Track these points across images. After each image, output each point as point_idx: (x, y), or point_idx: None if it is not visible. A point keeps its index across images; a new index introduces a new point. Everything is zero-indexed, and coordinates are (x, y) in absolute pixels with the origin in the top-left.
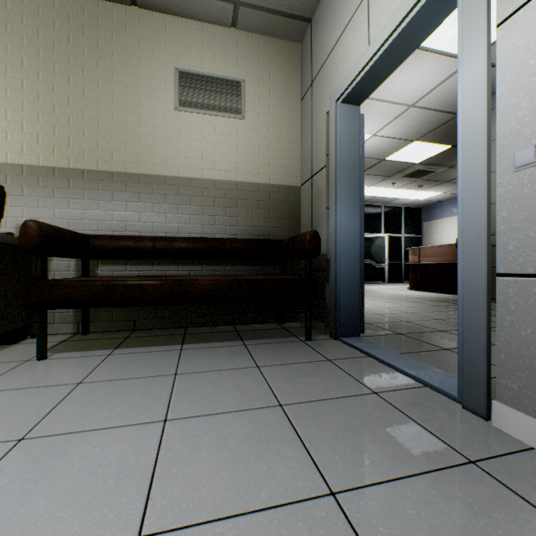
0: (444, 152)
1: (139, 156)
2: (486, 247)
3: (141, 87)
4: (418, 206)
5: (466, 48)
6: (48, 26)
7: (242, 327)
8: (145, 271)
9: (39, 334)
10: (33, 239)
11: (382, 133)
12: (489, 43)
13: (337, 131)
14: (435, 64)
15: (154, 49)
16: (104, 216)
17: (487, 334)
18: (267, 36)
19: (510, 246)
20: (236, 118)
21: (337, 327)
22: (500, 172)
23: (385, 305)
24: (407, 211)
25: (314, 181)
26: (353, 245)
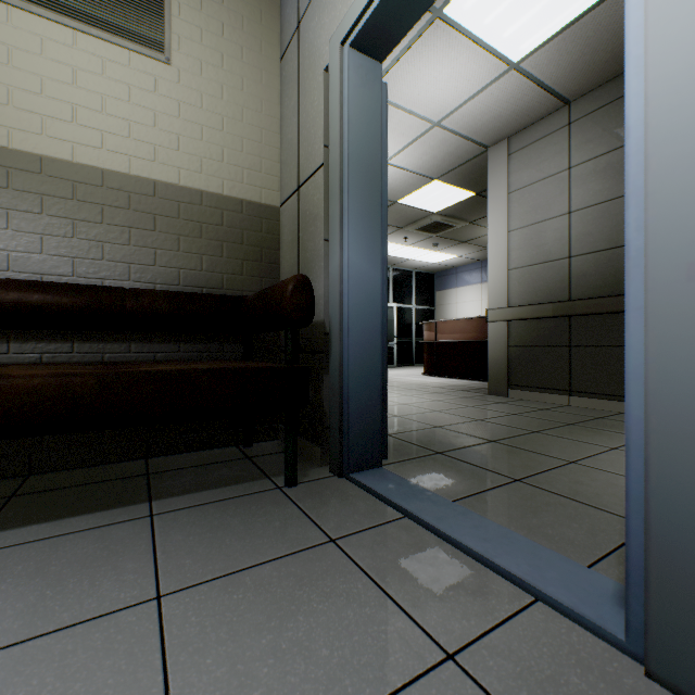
0: (467, 200)
1: None
2: None
3: None
4: (431, 271)
5: None
6: None
7: (164, 461)
8: None
9: None
10: None
11: (396, 161)
12: None
13: (343, 99)
14: (472, 62)
15: None
16: None
17: None
18: None
19: None
20: (153, 57)
21: (343, 453)
22: None
23: (403, 399)
24: (419, 277)
25: (303, 194)
26: (372, 307)
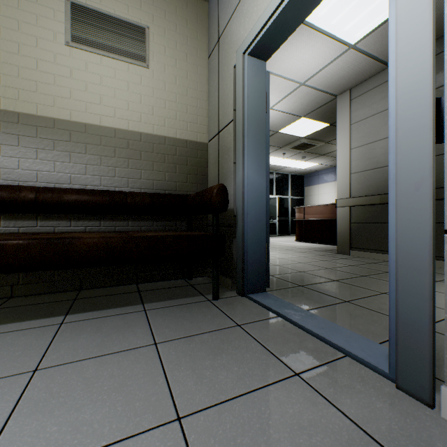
0: (323, 129)
1: (18, 91)
2: (431, 198)
3: (20, 11)
4: (301, 174)
5: None
6: None
7: (146, 285)
8: (26, 227)
9: None
10: None
11: (277, 107)
12: None
13: (244, 84)
14: (324, 46)
15: None
16: None
17: (433, 303)
18: None
19: None
20: (140, 65)
21: (244, 283)
22: None
23: (281, 256)
24: (293, 178)
25: (221, 136)
26: (260, 201)
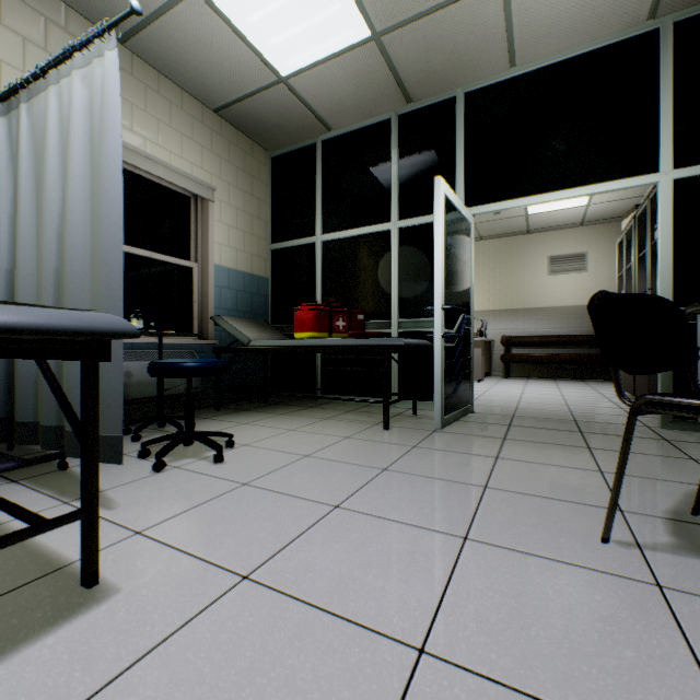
0: None
1: (530, 300)
2: None
3: (530, 269)
4: None
5: None
6: (493, 254)
7: (585, 380)
8: (532, 351)
9: (505, 371)
10: (505, 341)
11: None
12: None
13: None
14: None
15: (537, 250)
16: (514, 328)
17: None
18: (602, 224)
19: None
20: (582, 273)
21: None
22: None
23: None
24: None
25: None
26: None
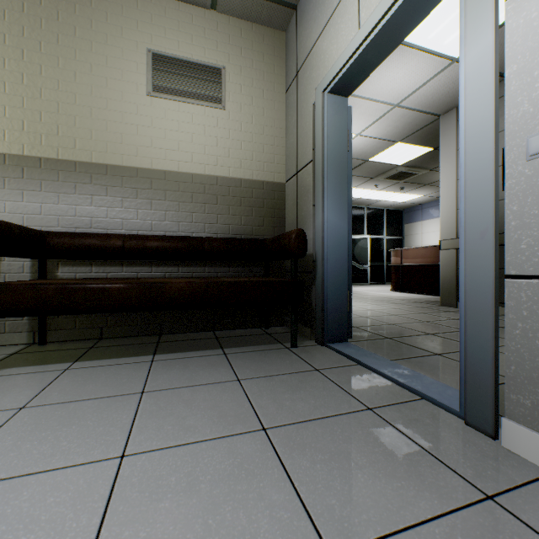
0: (426, 154)
1: (106, 144)
2: (494, 245)
3: (108, 68)
4: (399, 208)
5: (470, 24)
6: None
7: (222, 333)
8: (113, 273)
9: None
10: None
11: (366, 133)
12: (497, 18)
13: (324, 124)
14: (421, 63)
15: (124, 27)
16: (65, 211)
17: (495, 343)
18: (250, 22)
19: (522, 244)
20: (216, 108)
21: (324, 332)
22: (510, 162)
23: (370, 307)
24: (389, 213)
25: (299, 177)
26: (341, 245)
